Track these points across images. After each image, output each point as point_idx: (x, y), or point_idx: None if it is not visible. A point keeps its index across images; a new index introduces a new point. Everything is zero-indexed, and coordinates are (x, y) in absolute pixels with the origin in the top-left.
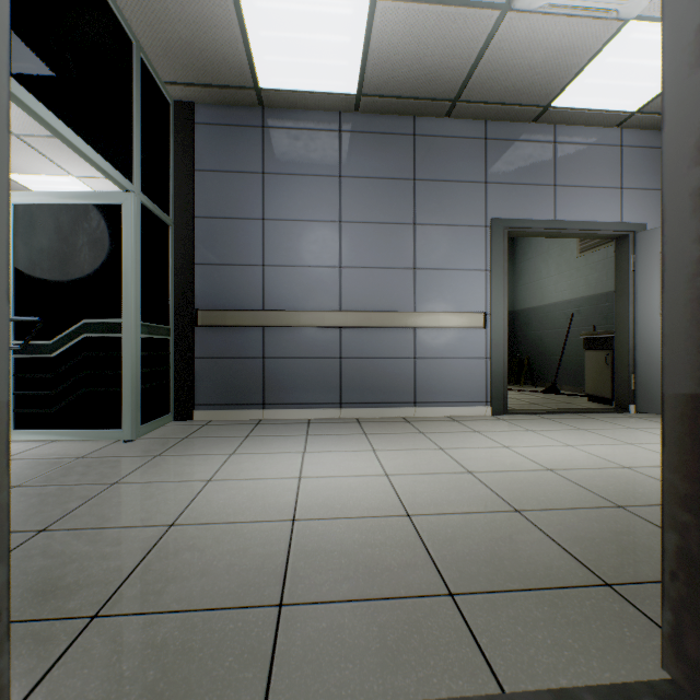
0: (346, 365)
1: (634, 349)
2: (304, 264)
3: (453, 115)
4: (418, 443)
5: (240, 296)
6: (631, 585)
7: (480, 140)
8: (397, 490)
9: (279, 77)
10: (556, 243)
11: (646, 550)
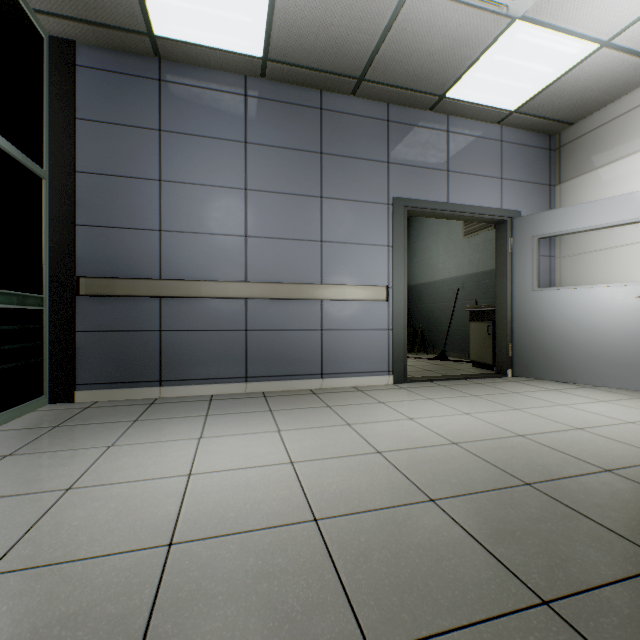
0: (252, 338)
1: (512, 321)
2: (207, 231)
3: (358, 94)
4: (325, 419)
5: (132, 263)
6: (569, 599)
7: (383, 121)
8: (303, 483)
9: (176, 24)
10: (444, 226)
11: (568, 542)
